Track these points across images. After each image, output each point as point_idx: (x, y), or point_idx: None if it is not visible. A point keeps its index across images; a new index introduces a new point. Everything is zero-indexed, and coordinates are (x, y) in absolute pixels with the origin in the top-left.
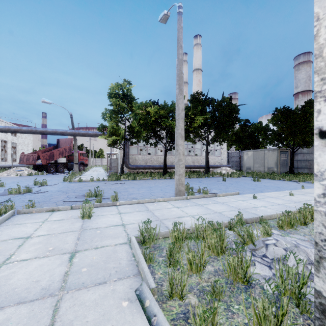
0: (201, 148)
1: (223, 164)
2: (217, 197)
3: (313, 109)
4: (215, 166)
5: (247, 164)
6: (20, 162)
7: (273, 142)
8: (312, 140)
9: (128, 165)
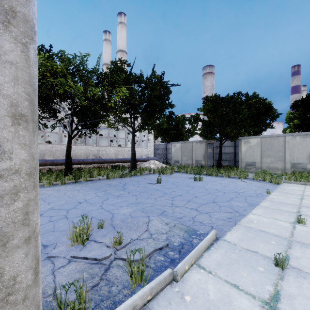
0: (126, 138)
1: (150, 156)
2: (179, 282)
3: (238, 101)
4: (142, 160)
5: (175, 157)
6: None
7: (204, 133)
8: (239, 132)
9: None
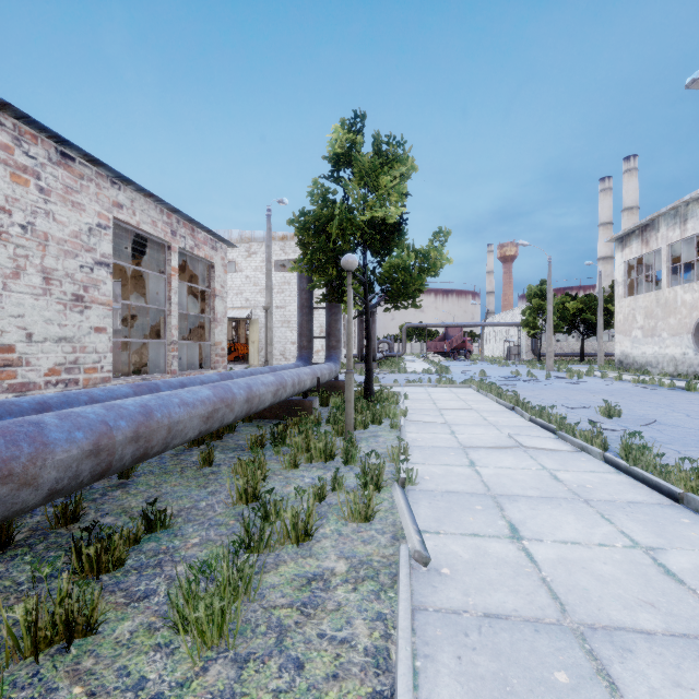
0: None
1: None
2: None
3: None
4: None
5: None
6: (428, 350)
7: None
8: None
9: (538, 352)
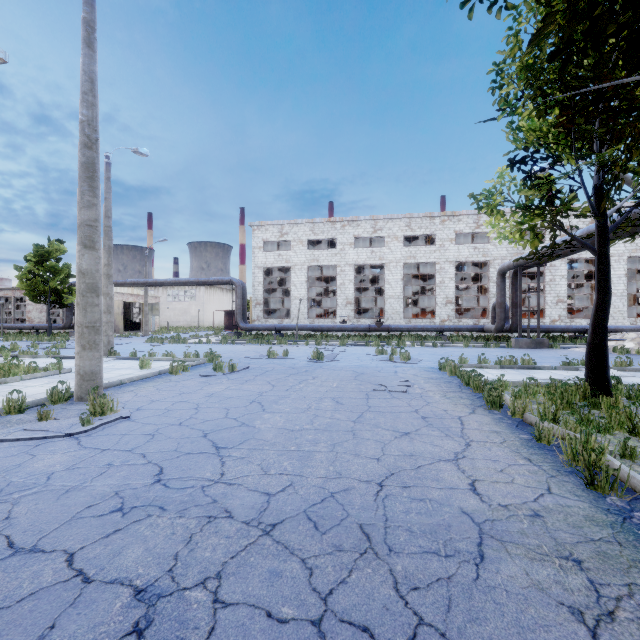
0: None
1: None
2: None
3: None
4: None
5: None
6: None
7: None
8: None
9: None
